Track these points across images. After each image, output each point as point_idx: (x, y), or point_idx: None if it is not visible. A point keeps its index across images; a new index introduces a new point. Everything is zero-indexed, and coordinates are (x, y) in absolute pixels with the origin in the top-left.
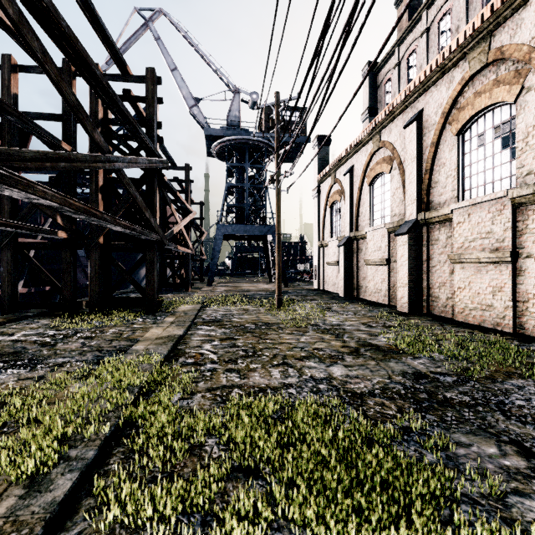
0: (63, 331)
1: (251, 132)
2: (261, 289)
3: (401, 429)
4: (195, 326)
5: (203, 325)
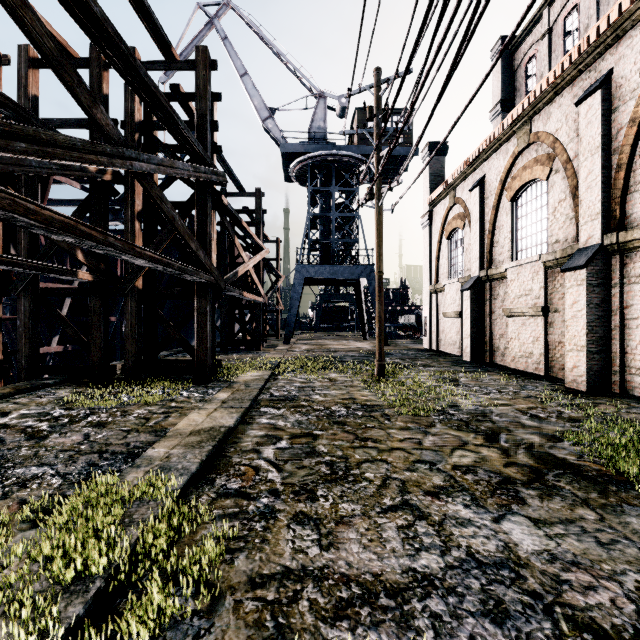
0: (75, 410)
1: (339, 146)
2: (352, 349)
3: None
4: (257, 407)
5: (269, 406)
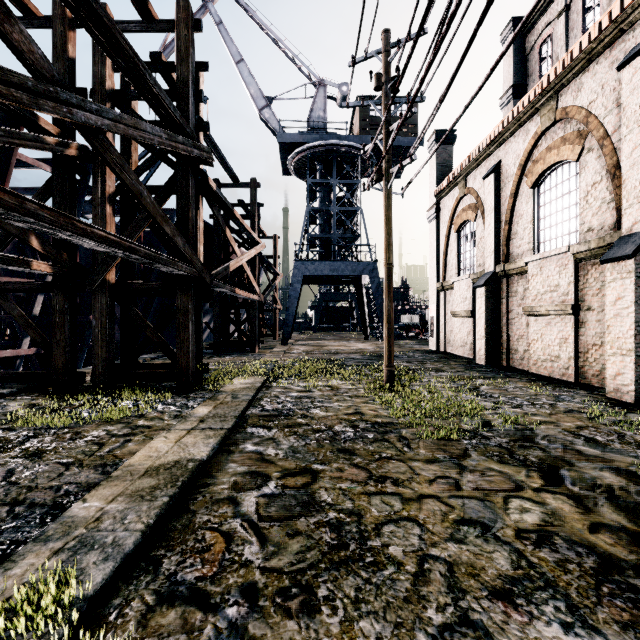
0: (15, 432)
1: (340, 135)
2: (354, 350)
3: None
4: (242, 427)
5: (258, 425)
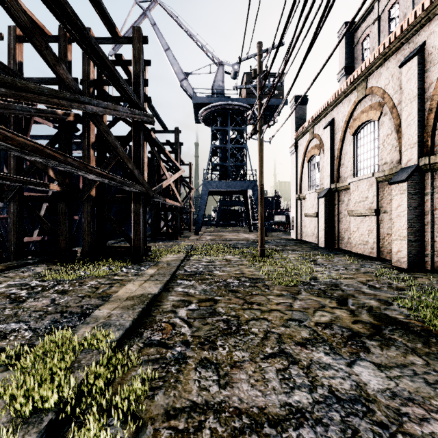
0: (46, 282)
1: (233, 98)
2: (242, 238)
3: None
4: (174, 280)
5: (183, 279)
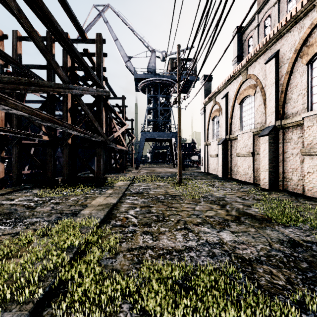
0: (43, 198)
1: (162, 75)
2: (168, 172)
3: (296, 304)
4: (125, 196)
5: (130, 196)
